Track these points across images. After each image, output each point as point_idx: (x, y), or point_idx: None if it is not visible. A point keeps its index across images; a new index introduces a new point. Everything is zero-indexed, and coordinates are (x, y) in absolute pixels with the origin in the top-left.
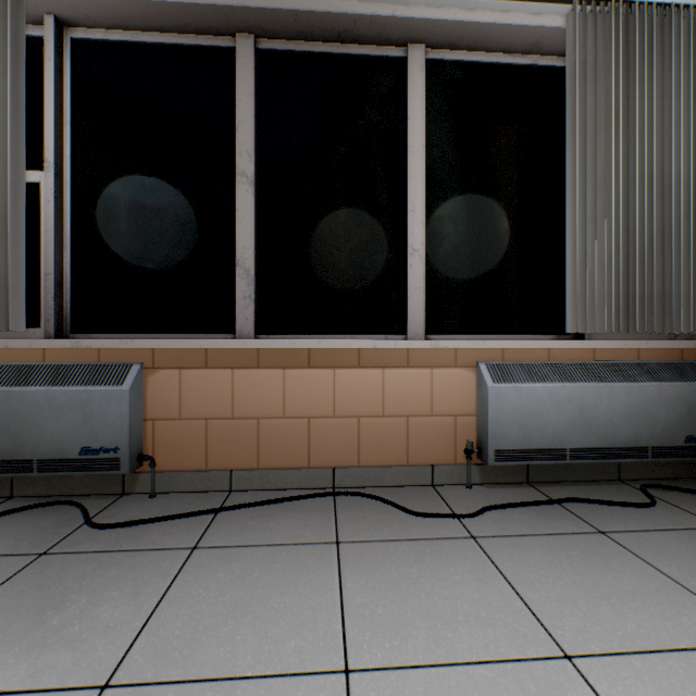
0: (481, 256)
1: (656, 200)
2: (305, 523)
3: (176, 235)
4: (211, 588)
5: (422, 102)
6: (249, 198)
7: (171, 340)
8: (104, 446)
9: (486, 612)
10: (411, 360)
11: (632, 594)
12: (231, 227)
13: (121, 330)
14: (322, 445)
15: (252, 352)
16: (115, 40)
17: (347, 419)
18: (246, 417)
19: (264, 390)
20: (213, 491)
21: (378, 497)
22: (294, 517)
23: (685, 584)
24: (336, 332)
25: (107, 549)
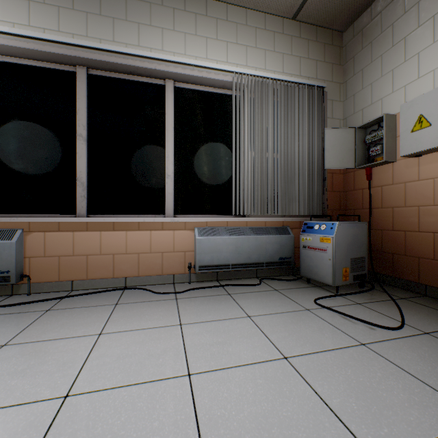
0: (201, 179)
1: (269, 159)
2: (105, 299)
3: (43, 164)
4: (53, 320)
5: (172, 107)
6: (84, 147)
7: (39, 218)
8: (1, 270)
9: (162, 317)
10: (164, 227)
11: (220, 309)
12: (74, 161)
13: (11, 212)
14: (120, 267)
15: (84, 223)
16: (8, 62)
17: (133, 254)
18: (81, 254)
19: (90, 242)
20: (63, 291)
21: (145, 288)
22: (101, 297)
23: (241, 305)
24: (130, 213)
25: (3, 313)
